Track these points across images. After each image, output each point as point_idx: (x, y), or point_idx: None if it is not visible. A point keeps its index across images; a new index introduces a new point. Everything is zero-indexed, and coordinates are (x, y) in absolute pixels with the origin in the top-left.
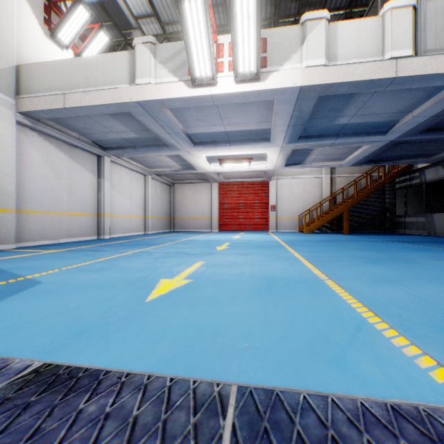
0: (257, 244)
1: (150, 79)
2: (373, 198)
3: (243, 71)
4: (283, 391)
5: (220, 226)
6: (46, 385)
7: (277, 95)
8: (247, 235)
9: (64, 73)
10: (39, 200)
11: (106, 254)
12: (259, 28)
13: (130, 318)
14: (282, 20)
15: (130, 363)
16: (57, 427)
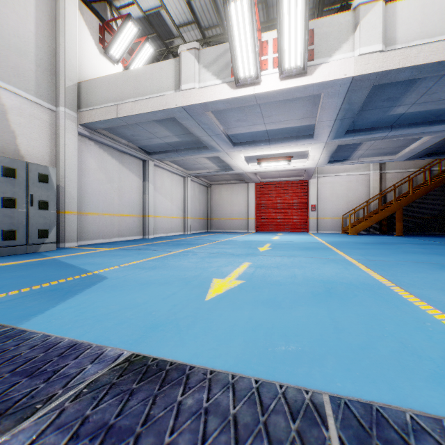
0: (300, 246)
1: (195, 84)
2: (432, 195)
3: (288, 66)
4: (383, 407)
5: (257, 227)
6: (141, 374)
7: (325, 88)
8: (286, 236)
9: (117, 86)
10: (95, 202)
11: (155, 253)
12: (307, 20)
13: (196, 315)
14: (326, 9)
15: (209, 361)
16: (165, 416)
